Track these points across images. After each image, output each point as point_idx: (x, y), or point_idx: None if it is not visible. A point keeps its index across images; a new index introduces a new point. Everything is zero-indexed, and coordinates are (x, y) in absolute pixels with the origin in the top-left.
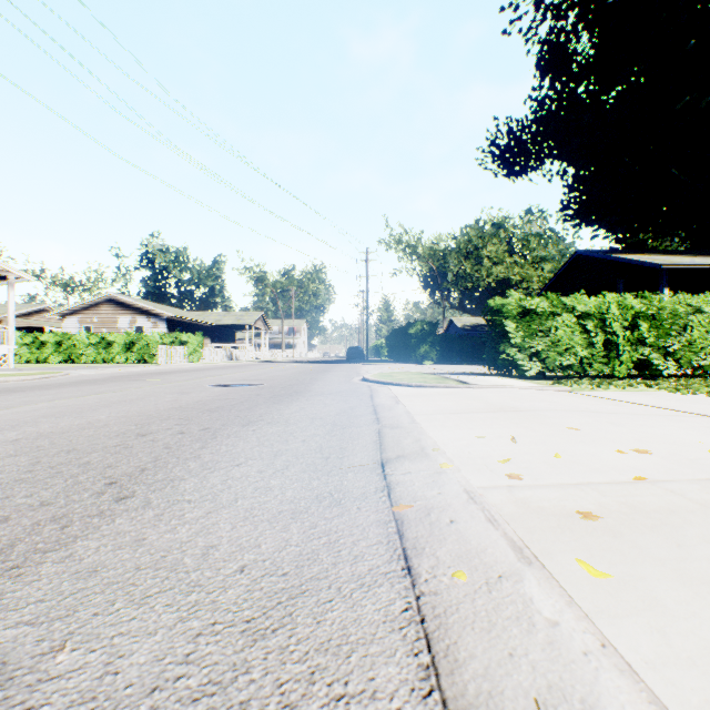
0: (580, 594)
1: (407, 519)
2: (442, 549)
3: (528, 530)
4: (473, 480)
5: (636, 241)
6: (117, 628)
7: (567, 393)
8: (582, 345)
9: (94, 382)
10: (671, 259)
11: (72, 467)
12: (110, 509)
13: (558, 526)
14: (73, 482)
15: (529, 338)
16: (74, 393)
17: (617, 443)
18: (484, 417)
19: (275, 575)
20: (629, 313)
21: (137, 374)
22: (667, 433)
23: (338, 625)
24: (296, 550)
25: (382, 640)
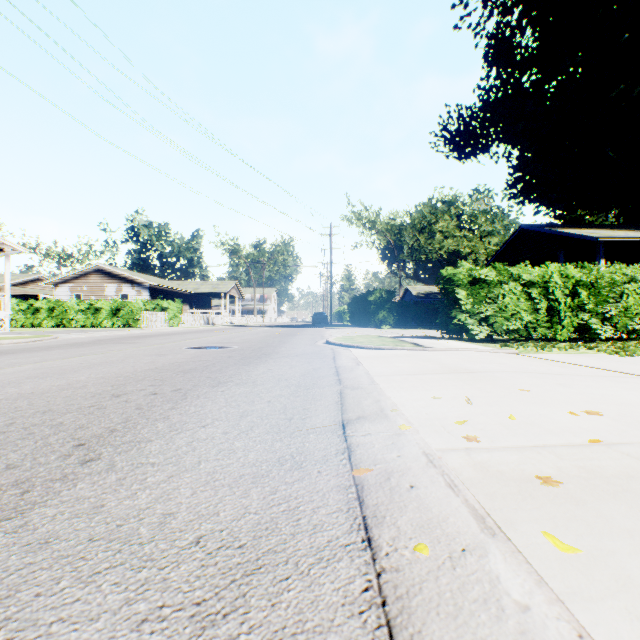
0: (549, 571)
1: (367, 484)
2: (402, 518)
3: (489, 497)
4: (431, 442)
5: (574, 217)
6: (57, 612)
7: (514, 355)
8: (527, 311)
9: (81, 344)
10: (607, 232)
11: (45, 428)
12: (73, 473)
13: (519, 492)
14: (43, 443)
15: (479, 305)
16: (60, 355)
17: (567, 404)
18: (439, 378)
19: (231, 547)
20: (570, 282)
21: (120, 337)
22: (613, 394)
23: (294, 608)
24: (255, 519)
25: (340, 628)
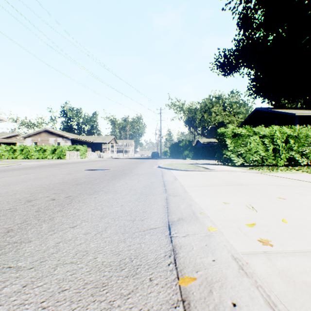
0: None
1: (193, 300)
2: None
3: None
4: (235, 245)
5: (280, 104)
6: None
7: (259, 174)
8: (262, 150)
9: (30, 168)
10: (299, 111)
11: None
12: None
13: None
14: None
15: (237, 147)
16: (15, 174)
17: None
18: (224, 189)
19: None
20: (284, 135)
21: (53, 164)
22: None
23: None
24: None
25: None
